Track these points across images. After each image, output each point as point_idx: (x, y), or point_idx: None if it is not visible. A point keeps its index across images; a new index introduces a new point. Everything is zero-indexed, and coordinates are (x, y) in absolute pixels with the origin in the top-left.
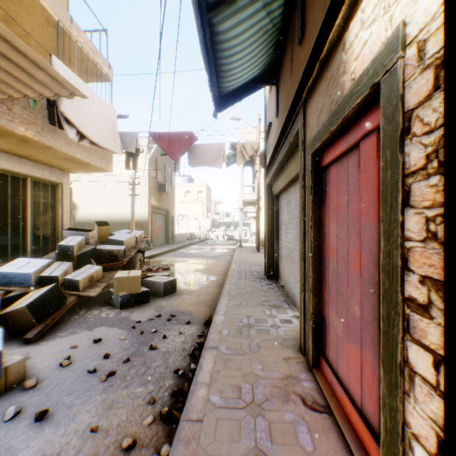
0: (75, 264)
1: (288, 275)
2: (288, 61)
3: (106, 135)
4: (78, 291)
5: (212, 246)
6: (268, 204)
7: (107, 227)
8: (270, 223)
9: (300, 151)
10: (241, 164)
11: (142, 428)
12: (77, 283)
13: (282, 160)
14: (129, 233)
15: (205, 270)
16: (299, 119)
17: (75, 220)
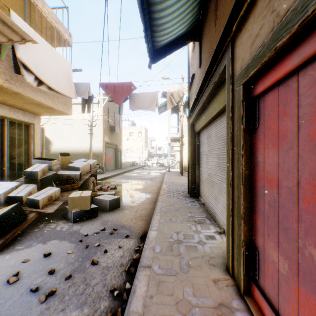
0: (40, 186)
1: (208, 195)
2: (212, 14)
3: (62, 83)
4: (38, 208)
5: (148, 170)
6: (191, 139)
7: (68, 157)
8: (192, 154)
9: (227, 85)
10: (169, 112)
11: None
12: (37, 202)
13: (205, 101)
14: (85, 161)
15: (143, 189)
16: (226, 56)
17: (50, 152)
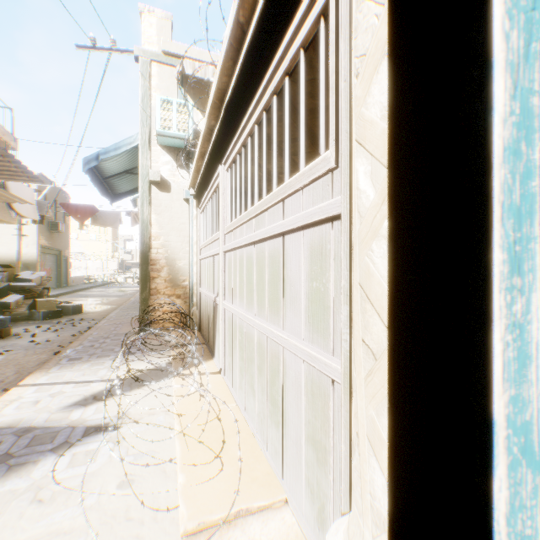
0: None
1: None
2: None
3: (30, 210)
4: (11, 309)
5: (118, 288)
6: None
7: (13, 269)
8: None
9: None
10: None
11: (78, 334)
12: (10, 304)
13: None
14: (33, 274)
15: (107, 303)
16: None
17: None
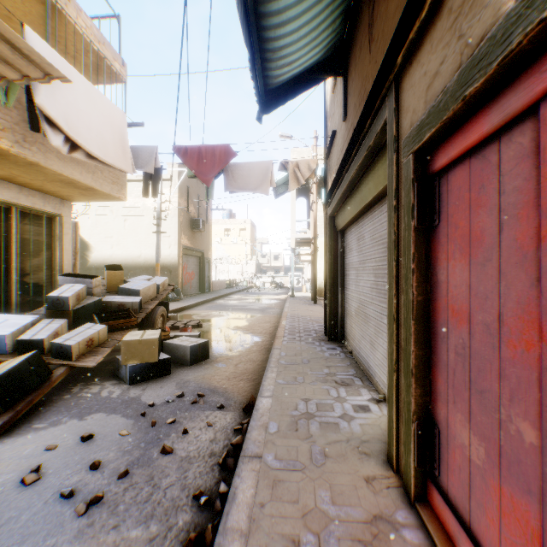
0: (72, 322)
1: (359, 338)
2: (365, 31)
3: (111, 147)
4: (70, 360)
5: (257, 295)
6: (330, 242)
7: (119, 272)
8: (333, 267)
9: (389, 154)
10: (293, 195)
11: None
12: (69, 349)
13: (353, 178)
14: (149, 280)
15: (247, 327)
16: (387, 105)
17: (88, 264)
